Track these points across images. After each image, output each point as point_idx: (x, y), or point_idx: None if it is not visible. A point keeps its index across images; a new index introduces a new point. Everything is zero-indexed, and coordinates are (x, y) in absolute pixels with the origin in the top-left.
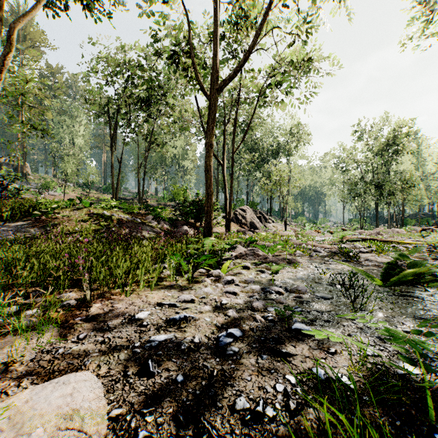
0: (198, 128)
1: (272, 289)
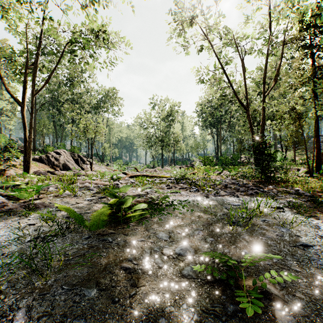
0: None
1: None
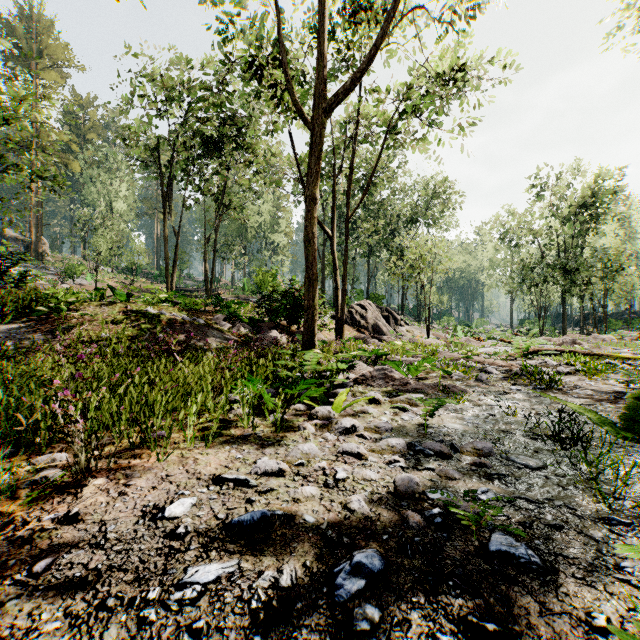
0: (294, 182)
1: (428, 446)
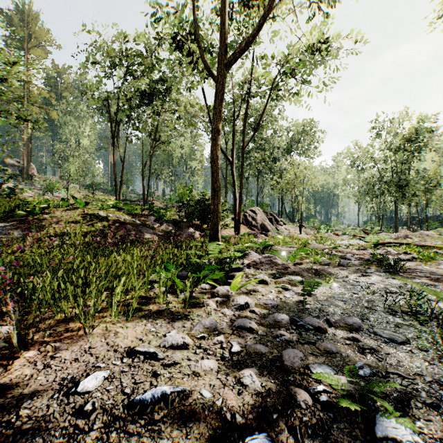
0: (205, 123)
1: (308, 322)
